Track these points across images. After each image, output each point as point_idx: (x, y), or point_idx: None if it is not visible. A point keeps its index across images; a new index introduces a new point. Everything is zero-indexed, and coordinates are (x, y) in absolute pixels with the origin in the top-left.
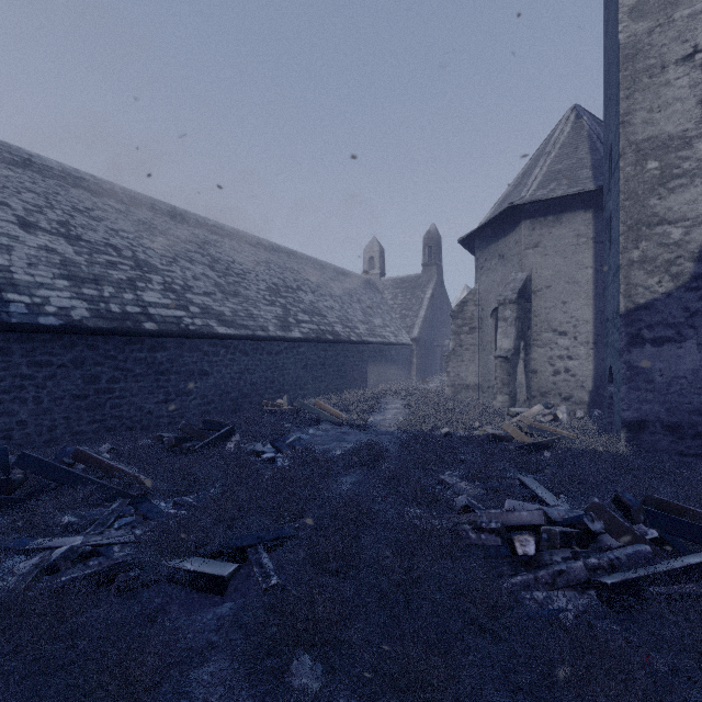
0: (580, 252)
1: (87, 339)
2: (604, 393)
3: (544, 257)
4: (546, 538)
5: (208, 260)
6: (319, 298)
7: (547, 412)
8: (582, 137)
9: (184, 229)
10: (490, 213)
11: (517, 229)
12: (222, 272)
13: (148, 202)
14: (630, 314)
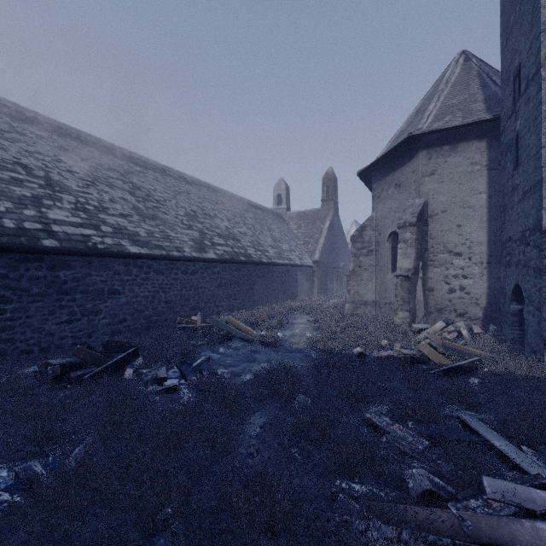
0: (475, 179)
1: None
2: (503, 310)
3: (440, 183)
4: None
5: (129, 186)
6: (234, 225)
7: (452, 330)
8: (473, 76)
9: (109, 159)
10: (386, 148)
11: (414, 159)
12: (142, 198)
13: (73, 133)
14: None
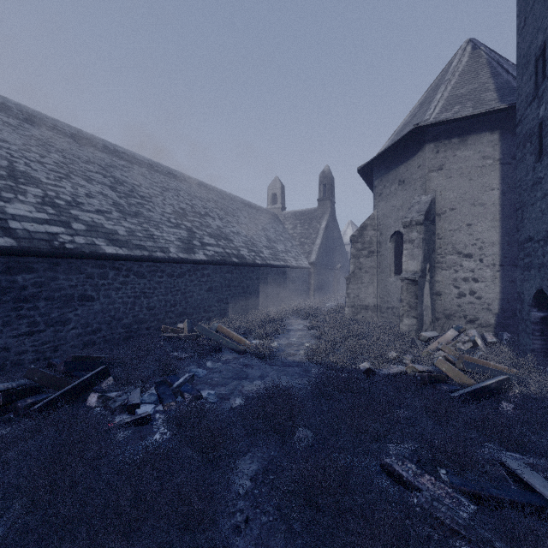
0: (486, 174)
1: None
2: (520, 317)
3: (449, 179)
4: None
5: (111, 181)
6: (226, 224)
7: (467, 339)
8: (482, 64)
9: (89, 152)
10: (388, 142)
11: (419, 153)
12: (124, 193)
13: (49, 122)
14: None
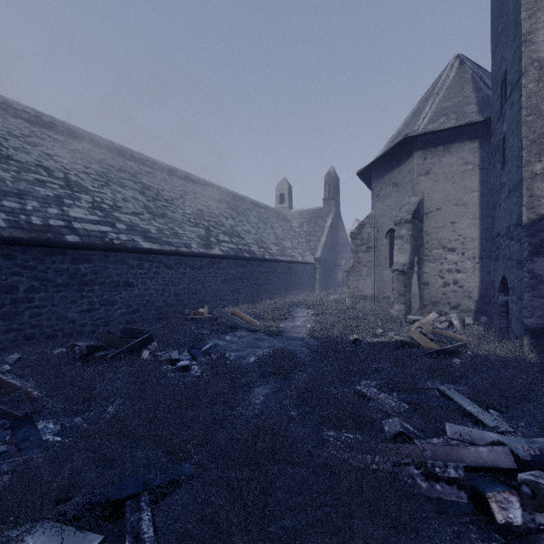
0: (467, 178)
1: (2, 249)
2: (493, 302)
3: (435, 182)
4: (529, 493)
5: (140, 187)
6: (238, 223)
7: (444, 320)
8: (467, 79)
9: (120, 161)
10: (385, 148)
11: (410, 159)
12: (151, 197)
13: (87, 136)
14: (533, 224)
